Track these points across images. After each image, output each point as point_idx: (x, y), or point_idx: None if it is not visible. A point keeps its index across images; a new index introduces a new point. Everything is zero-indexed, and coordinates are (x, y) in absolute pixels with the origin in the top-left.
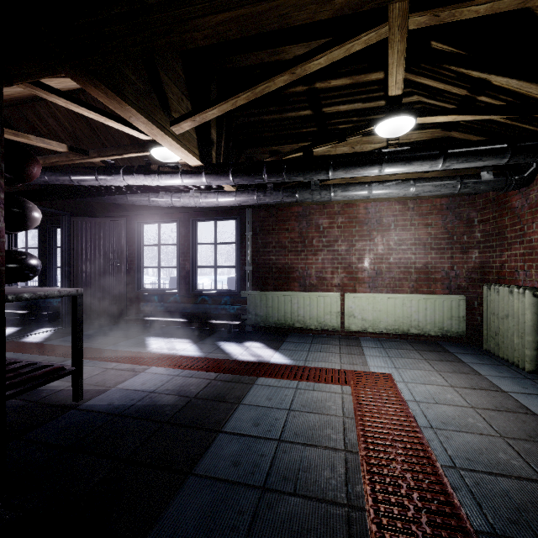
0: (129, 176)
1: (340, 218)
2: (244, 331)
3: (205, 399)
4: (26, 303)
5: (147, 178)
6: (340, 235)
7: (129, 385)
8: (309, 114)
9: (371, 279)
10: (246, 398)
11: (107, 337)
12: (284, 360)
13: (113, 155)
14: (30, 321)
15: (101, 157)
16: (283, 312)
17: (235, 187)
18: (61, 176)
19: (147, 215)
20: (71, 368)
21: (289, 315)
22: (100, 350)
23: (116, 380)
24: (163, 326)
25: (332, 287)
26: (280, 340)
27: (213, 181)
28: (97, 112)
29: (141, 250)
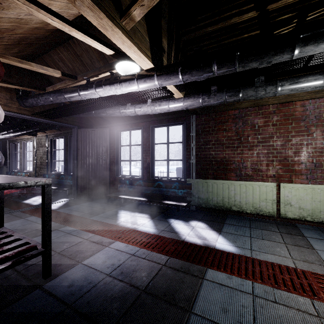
0: (99, 88)
1: (275, 116)
2: (189, 210)
3: (154, 296)
4: (57, 182)
5: (111, 88)
6: (275, 132)
7: (92, 261)
8: (253, 16)
9: (308, 171)
10: (197, 303)
11: (95, 208)
12: (229, 246)
13: (91, 77)
14: (59, 193)
15: (84, 80)
16: (221, 197)
17: (183, 94)
18: (59, 96)
19: (122, 125)
20: (40, 249)
21: (227, 200)
22: (86, 219)
23: (85, 253)
24: (132, 201)
25: (267, 178)
26: (220, 221)
27: (163, 81)
28: (59, 18)
29: (119, 149)
